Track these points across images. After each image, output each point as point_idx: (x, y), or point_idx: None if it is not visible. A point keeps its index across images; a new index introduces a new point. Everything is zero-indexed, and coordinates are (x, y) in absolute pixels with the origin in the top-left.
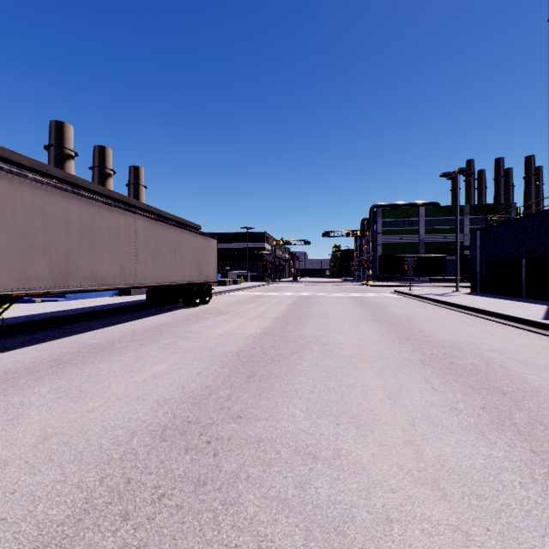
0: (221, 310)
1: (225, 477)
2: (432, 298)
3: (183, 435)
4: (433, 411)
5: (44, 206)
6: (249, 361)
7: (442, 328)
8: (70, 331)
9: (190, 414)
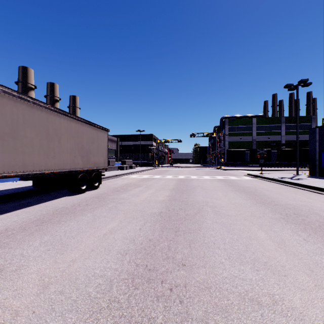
0: (102, 199)
1: None
2: (296, 182)
3: None
4: None
5: None
6: None
7: None
8: None
9: None
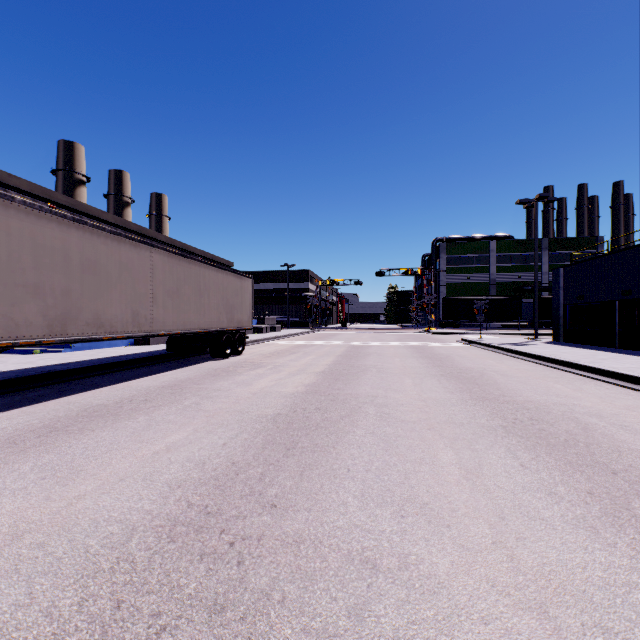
0: (256, 363)
1: (251, 598)
2: (508, 348)
3: (198, 533)
4: (526, 497)
5: (35, 235)
6: (288, 428)
7: (523, 386)
8: (71, 389)
9: (210, 502)
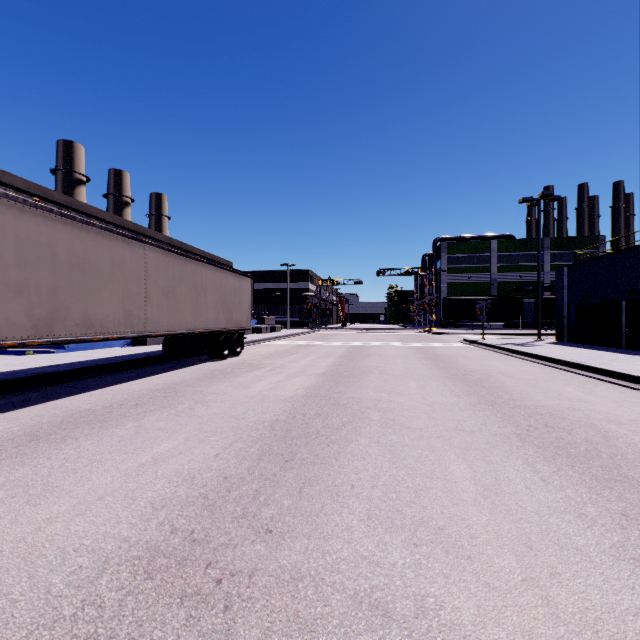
0: (255, 364)
1: None
2: (512, 348)
3: (180, 566)
4: (554, 520)
5: (19, 230)
6: (286, 436)
7: (533, 389)
8: (60, 392)
9: (197, 526)
